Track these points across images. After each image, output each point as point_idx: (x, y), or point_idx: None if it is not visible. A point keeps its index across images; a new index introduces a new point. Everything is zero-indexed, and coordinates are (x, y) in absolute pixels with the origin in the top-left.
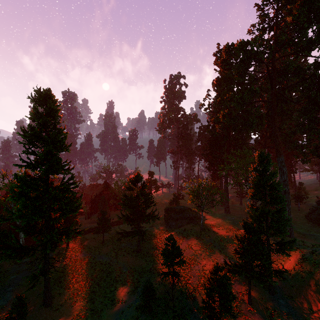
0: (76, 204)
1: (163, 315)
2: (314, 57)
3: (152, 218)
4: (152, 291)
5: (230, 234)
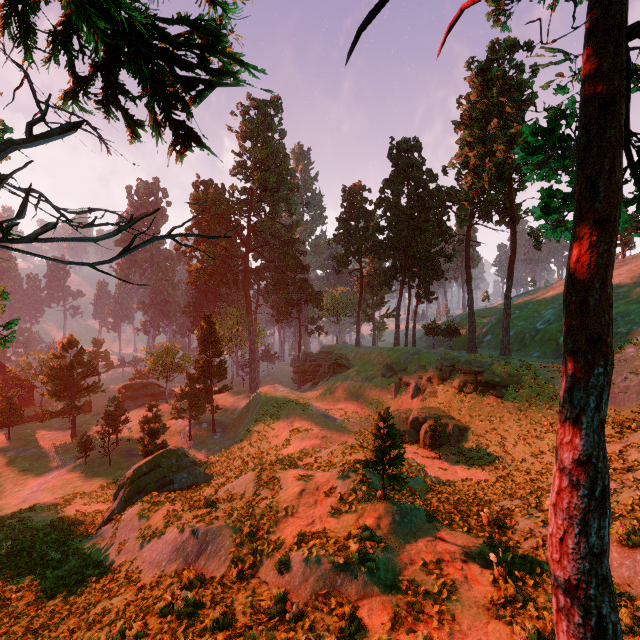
0: None
1: (101, 461)
2: (280, 223)
3: (93, 390)
4: (89, 441)
5: None
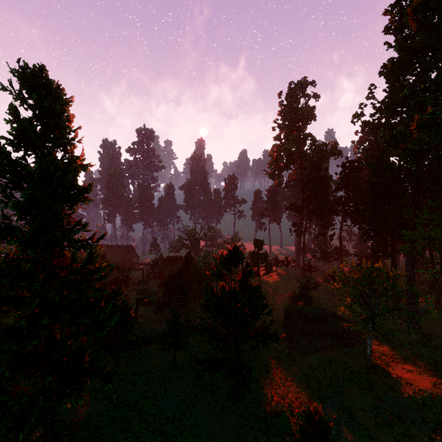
0: (105, 313)
1: None
2: None
3: (263, 339)
4: None
5: None
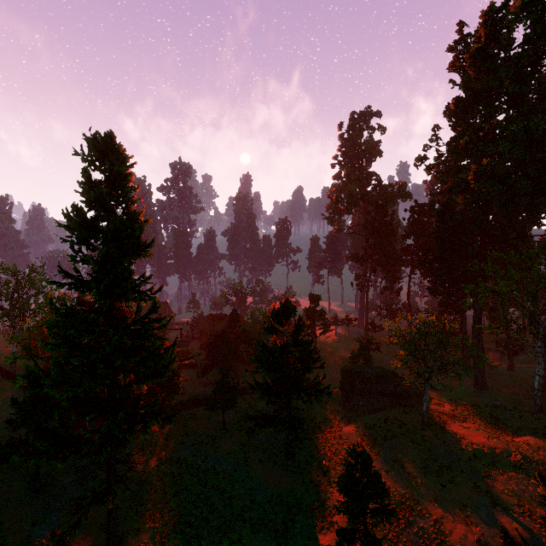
0: (164, 361)
1: None
2: None
3: (316, 393)
4: None
5: (499, 444)
